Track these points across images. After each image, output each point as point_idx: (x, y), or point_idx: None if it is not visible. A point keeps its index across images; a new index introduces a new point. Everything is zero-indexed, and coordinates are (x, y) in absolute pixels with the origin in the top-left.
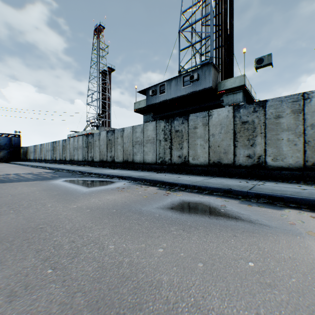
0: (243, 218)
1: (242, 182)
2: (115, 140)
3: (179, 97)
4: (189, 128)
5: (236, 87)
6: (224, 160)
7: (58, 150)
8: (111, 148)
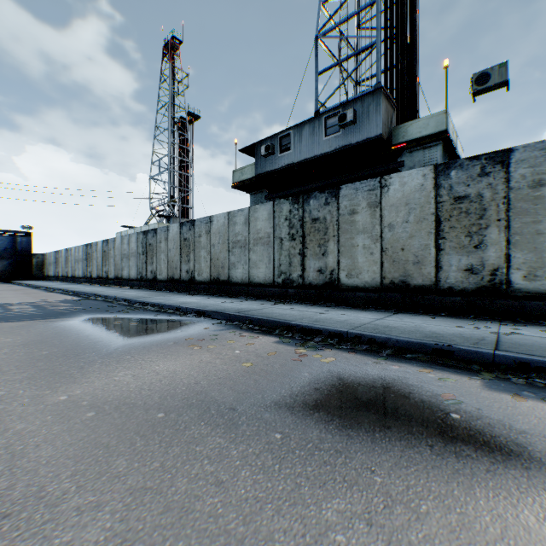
0: (535, 454)
1: (462, 326)
2: (195, 240)
3: (317, 158)
4: (340, 213)
5: (428, 136)
6: (415, 277)
7: (96, 260)
8: (188, 256)
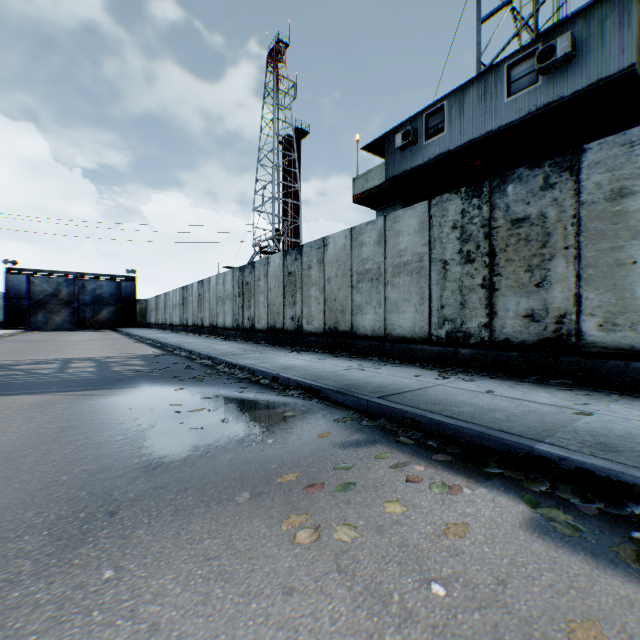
0: None
1: None
2: (303, 273)
3: (492, 136)
4: (581, 200)
5: None
6: None
7: (191, 305)
8: (294, 296)
